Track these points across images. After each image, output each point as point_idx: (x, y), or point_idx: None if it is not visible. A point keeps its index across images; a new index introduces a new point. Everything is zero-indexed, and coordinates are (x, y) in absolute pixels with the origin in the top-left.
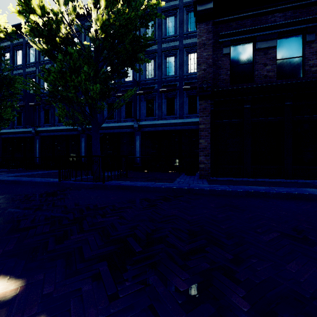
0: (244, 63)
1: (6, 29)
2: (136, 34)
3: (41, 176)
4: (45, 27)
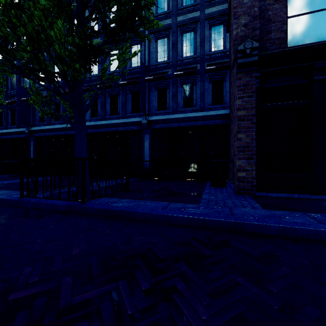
0: (312, 11)
1: None
2: None
3: (15, 187)
4: None
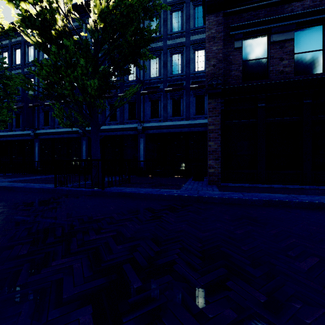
0: (258, 58)
1: (4, 27)
2: (139, 26)
3: (37, 181)
4: (38, 18)
